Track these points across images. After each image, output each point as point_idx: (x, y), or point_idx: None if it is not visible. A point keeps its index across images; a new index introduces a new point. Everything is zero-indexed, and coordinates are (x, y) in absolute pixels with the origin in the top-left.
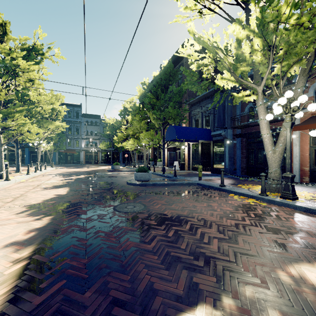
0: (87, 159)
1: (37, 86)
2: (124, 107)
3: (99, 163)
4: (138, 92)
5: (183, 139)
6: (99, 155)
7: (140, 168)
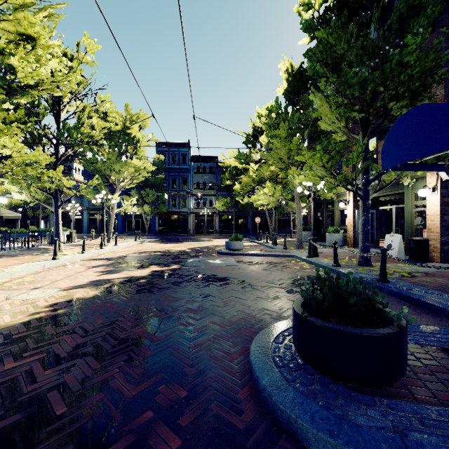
0: (197, 227)
1: (100, 98)
2: (254, 125)
3: (215, 232)
4: (283, 77)
5: (444, 164)
6: (215, 220)
7: (322, 281)
